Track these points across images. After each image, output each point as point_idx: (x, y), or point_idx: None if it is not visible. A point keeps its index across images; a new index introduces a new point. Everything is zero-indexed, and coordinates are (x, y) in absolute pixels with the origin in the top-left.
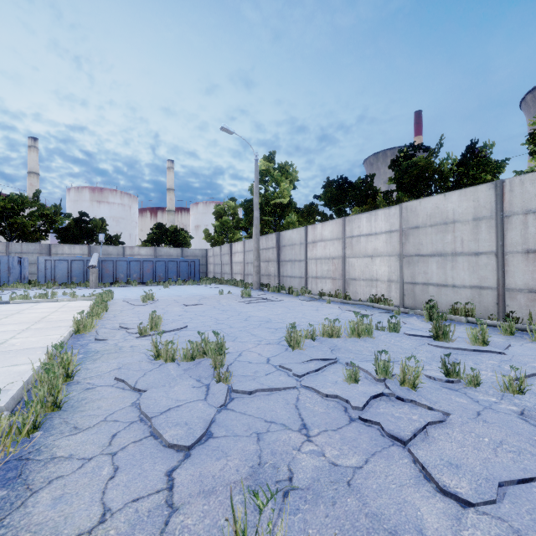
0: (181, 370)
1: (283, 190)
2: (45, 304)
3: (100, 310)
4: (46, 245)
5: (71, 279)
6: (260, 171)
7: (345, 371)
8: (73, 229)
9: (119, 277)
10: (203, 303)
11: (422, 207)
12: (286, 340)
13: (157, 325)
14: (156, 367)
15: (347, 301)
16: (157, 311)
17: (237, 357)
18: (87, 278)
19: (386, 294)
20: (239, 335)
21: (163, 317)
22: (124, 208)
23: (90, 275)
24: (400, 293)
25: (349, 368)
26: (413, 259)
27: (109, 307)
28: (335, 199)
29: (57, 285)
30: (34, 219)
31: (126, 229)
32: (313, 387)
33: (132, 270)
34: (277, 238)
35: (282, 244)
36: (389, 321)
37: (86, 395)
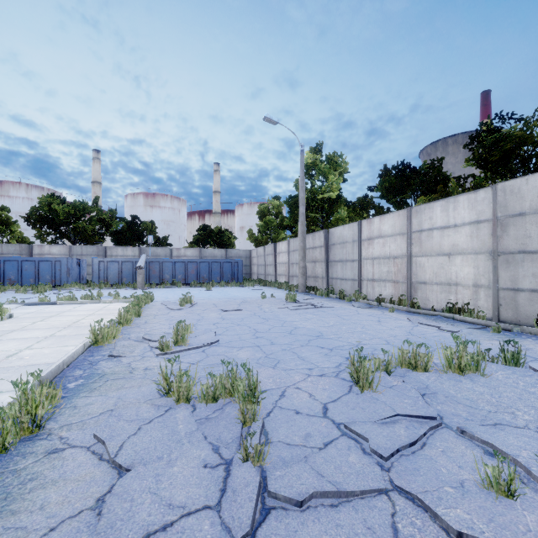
0: (193, 423)
1: (331, 184)
2: (87, 305)
3: (129, 316)
4: (102, 248)
5: (122, 279)
6: (305, 164)
7: (465, 450)
8: (126, 232)
9: (165, 278)
10: (242, 308)
11: (530, 186)
12: (348, 372)
13: (184, 338)
14: (159, 414)
15: (417, 311)
16: (192, 318)
17: (278, 399)
18: (136, 279)
19: (471, 302)
20: (281, 357)
21: (196, 326)
22: (174, 212)
23: (137, 276)
24: (493, 302)
25: (469, 441)
26: (514, 257)
27: (144, 311)
28: (394, 189)
29: (109, 285)
30: (93, 224)
31: (176, 232)
32: (420, 496)
33: (177, 271)
34: (325, 235)
35: (331, 242)
36: (503, 347)
37: (42, 468)
